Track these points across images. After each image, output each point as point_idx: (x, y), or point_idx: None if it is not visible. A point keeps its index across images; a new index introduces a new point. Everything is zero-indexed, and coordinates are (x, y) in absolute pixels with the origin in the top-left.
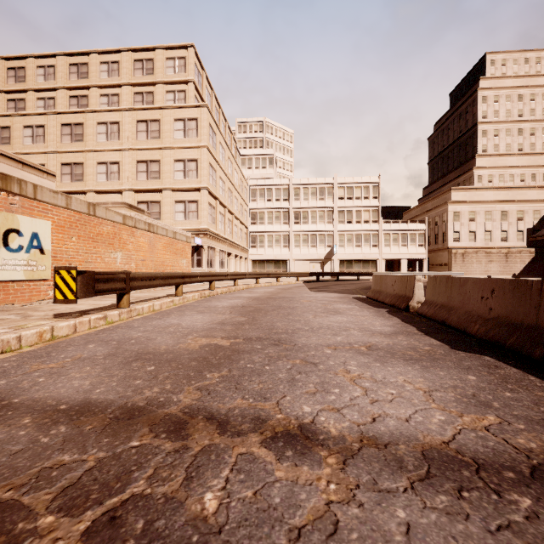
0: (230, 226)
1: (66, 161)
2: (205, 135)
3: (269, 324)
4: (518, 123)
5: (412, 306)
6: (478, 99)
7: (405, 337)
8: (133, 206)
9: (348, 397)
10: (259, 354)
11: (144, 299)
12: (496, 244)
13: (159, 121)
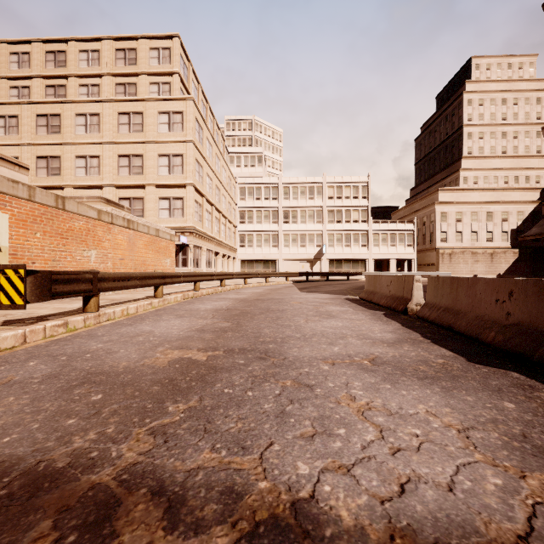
0: (218, 225)
1: (42, 153)
2: (191, 129)
3: (255, 330)
4: (501, 126)
5: (411, 308)
6: (464, 101)
7: (411, 346)
8: (111, 201)
9: (359, 443)
10: (241, 372)
11: (119, 302)
12: (482, 244)
13: (142, 113)
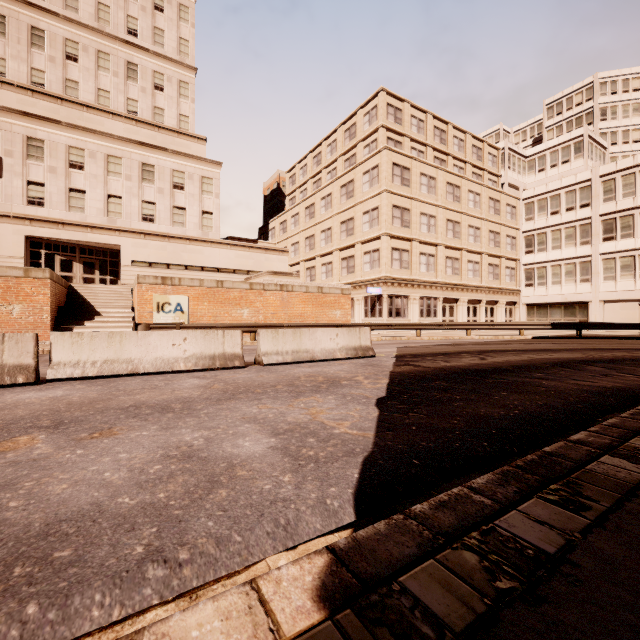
0: (456, 265)
1: (307, 235)
2: (384, 179)
3: None
4: None
5: (256, 358)
6: None
7: None
8: (279, 272)
9: None
10: None
11: None
12: None
13: (353, 180)
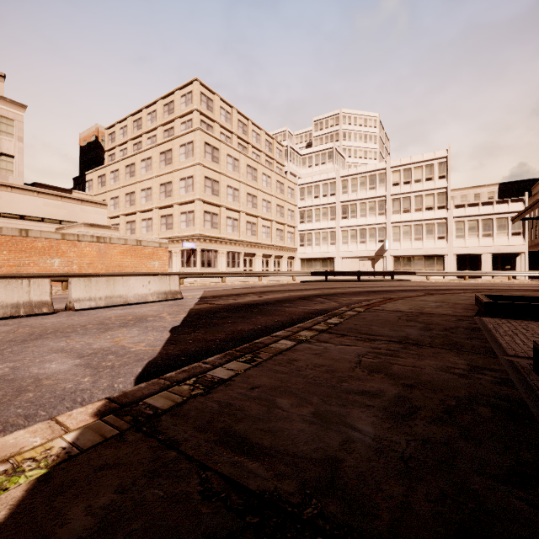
0: (254, 228)
1: (127, 192)
2: (198, 154)
3: None
4: None
5: (68, 305)
6: None
7: None
8: (96, 224)
9: None
10: None
11: None
12: None
13: (171, 150)
